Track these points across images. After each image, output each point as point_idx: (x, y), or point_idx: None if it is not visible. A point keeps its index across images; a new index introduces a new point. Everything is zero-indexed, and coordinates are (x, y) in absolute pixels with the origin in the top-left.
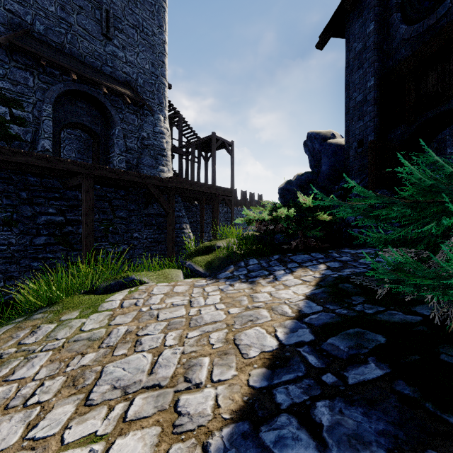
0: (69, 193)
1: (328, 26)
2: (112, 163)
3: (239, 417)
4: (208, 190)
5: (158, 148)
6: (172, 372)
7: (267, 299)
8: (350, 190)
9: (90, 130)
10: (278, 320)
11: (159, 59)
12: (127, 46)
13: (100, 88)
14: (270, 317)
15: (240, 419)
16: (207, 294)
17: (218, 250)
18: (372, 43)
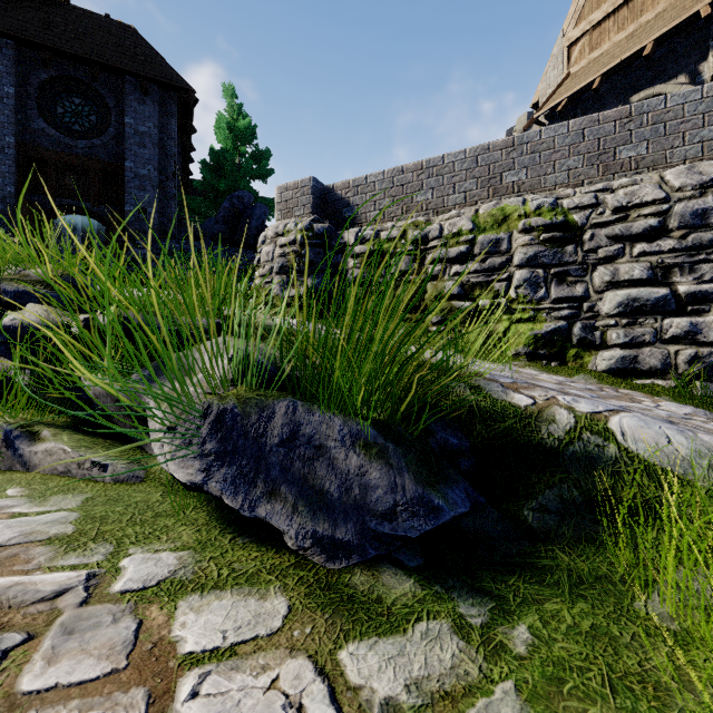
0: None
1: None
2: None
3: None
4: None
5: None
6: None
7: None
8: None
9: None
10: None
11: None
12: None
13: None
14: None
15: None
16: None
17: None
18: (13, 106)
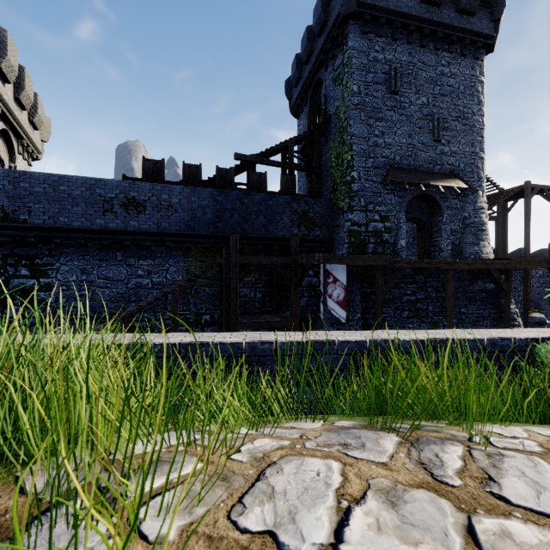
0: (416, 278)
1: None
2: (437, 246)
3: None
4: (548, 265)
5: (478, 224)
6: None
7: None
8: None
9: (419, 221)
10: None
11: (478, 135)
12: (450, 139)
13: (436, 188)
14: None
15: None
16: None
17: None
18: None
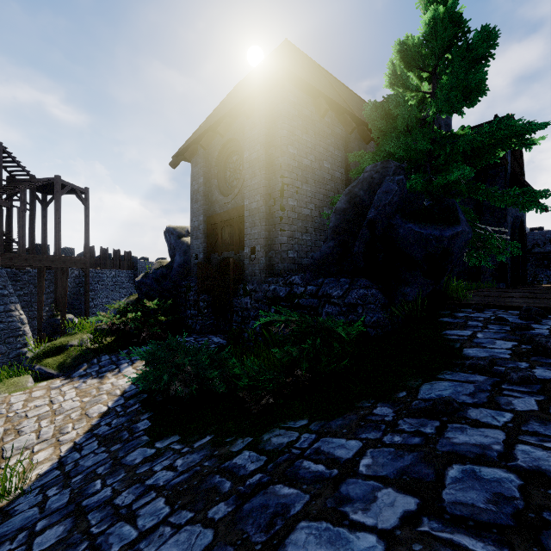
0: None
1: (178, 155)
2: None
3: (87, 432)
4: (52, 263)
5: None
6: (52, 434)
7: (109, 388)
8: (189, 290)
9: None
10: (111, 399)
11: None
12: None
13: None
14: (107, 398)
15: (87, 433)
16: (65, 392)
17: (71, 349)
18: (202, 191)
